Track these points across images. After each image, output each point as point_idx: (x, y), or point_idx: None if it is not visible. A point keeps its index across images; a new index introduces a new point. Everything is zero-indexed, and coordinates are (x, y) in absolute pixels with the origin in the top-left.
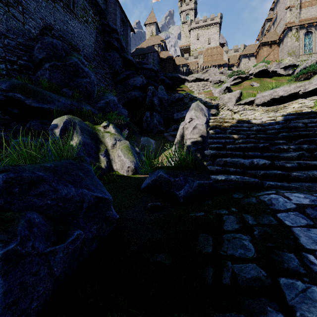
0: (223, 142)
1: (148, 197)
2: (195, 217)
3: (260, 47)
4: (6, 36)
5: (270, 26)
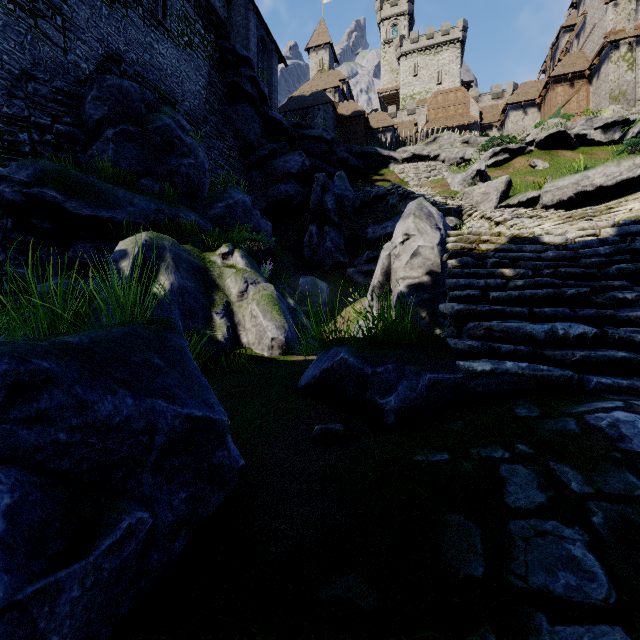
0: (480, 285)
1: (314, 408)
2: (428, 465)
3: (550, 86)
4: (30, 76)
5: (570, 42)
